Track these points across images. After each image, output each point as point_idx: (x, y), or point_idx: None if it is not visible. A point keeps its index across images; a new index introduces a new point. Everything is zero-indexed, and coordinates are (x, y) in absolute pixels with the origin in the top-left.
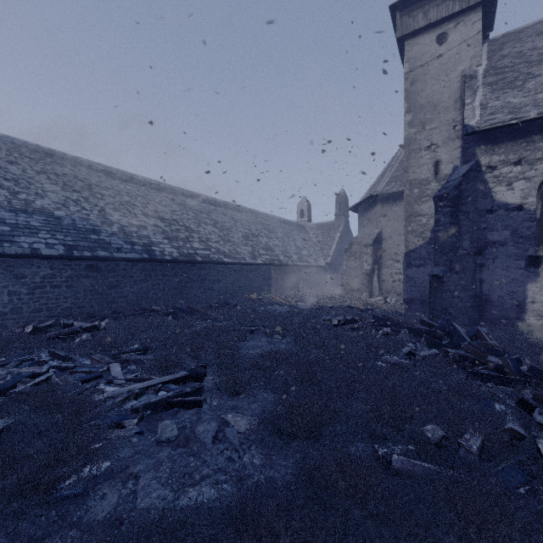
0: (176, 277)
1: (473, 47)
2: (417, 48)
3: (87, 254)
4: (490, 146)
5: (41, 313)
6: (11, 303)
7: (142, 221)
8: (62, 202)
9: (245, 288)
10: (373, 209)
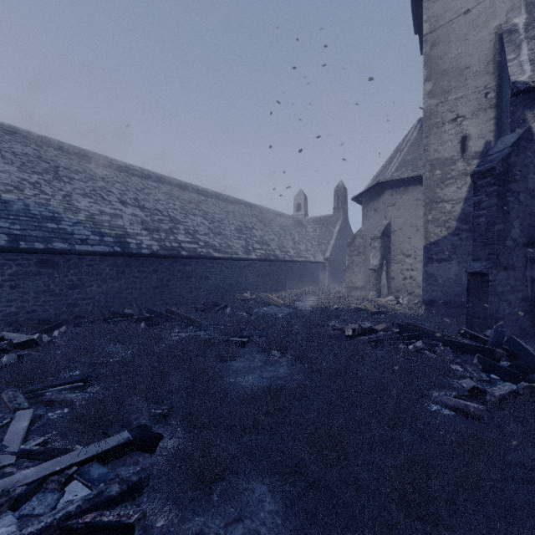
0: (156, 274)
1: None
2: (439, 4)
3: (39, 246)
4: None
5: None
6: None
7: (117, 210)
8: (15, 184)
9: (238, 286)
10: (380, 198)
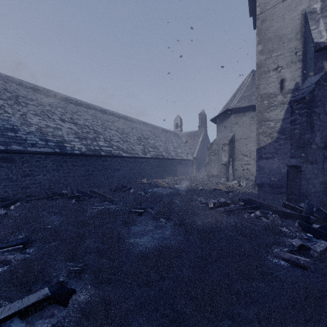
0: (84, 167)
1: None
2: None
3: (1, 148)
4: None
5: None
6: None
7: (58, 124)
8: None
9: (138, 175)
10: (228, 120)
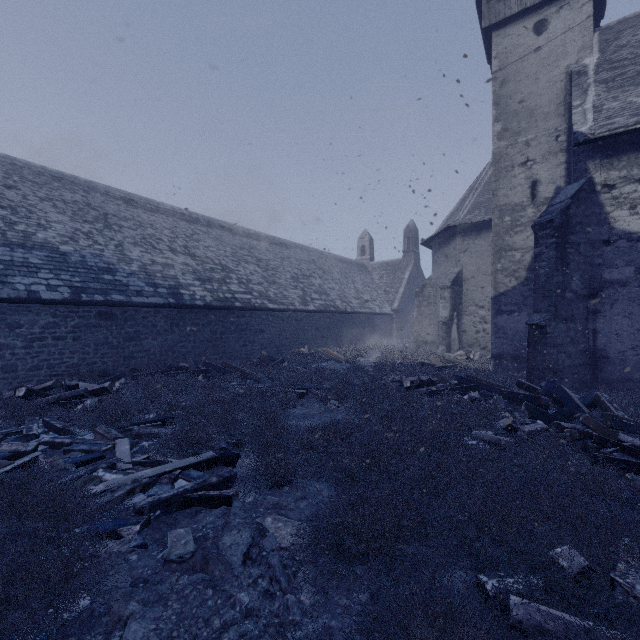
0: (210, 327)
1: (581, 36)
2: (509, 40)
3: (99, 299)
4: (607, 159)
5: (41, 371)
6: (3, 359)
7: (168, 259)
8: (70, 235)
9: (294, 340)
10: (451, 244)
